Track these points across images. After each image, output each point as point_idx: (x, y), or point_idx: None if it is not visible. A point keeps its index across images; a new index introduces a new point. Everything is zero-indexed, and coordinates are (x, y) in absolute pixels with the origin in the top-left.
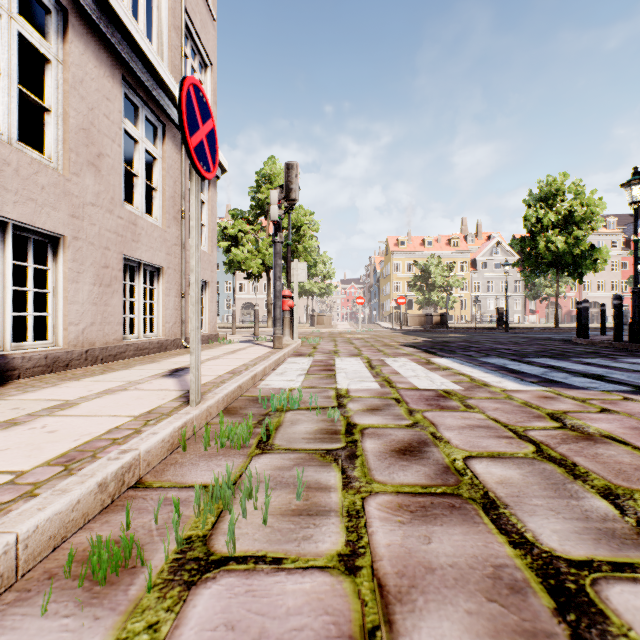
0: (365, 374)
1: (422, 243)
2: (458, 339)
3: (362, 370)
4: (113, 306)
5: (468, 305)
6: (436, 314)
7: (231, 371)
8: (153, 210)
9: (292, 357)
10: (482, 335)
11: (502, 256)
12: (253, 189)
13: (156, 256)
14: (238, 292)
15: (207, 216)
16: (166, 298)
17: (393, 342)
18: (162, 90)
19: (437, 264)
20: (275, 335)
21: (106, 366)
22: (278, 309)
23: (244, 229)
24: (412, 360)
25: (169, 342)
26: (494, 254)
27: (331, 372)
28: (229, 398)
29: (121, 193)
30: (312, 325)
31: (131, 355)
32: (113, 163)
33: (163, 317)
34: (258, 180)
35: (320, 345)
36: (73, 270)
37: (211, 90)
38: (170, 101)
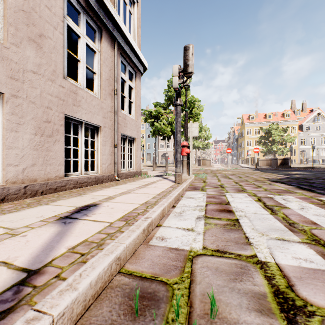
0: (274, 222)
1: (265, 117)
2: (310, 176)
3: (263, 214)
4: (55, 151)
5: (296, 153)
6: (280, 158)
7: (127, 214)
8: (94, 87)
9: (189, 191)
10: (324, 173)
11: (322, 122)
12: (166, 90)
13: (94, 118)
14: (159, 148)
15: (134, 97)
16: (102, 147)
17: (260, 178)
18: (98, 2)
19: (276, 128)
20: (176, 173)
21: (40, 198)
22: (178, 154)
23: (161, 112)
24: (303, 199)
25: (104, 177)
26: (315, 121)
27: (231, 215)
28: (79, 305)
29: (62, 69)
30: (199, 165)
31: (71, 187)
32: (55, 45)
33: (100, 160)
34: (168, 85)
35: (207, 179)
36: (12, 121)
37: (137, 18)
38: (104, 12)
